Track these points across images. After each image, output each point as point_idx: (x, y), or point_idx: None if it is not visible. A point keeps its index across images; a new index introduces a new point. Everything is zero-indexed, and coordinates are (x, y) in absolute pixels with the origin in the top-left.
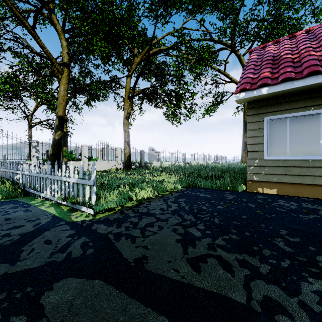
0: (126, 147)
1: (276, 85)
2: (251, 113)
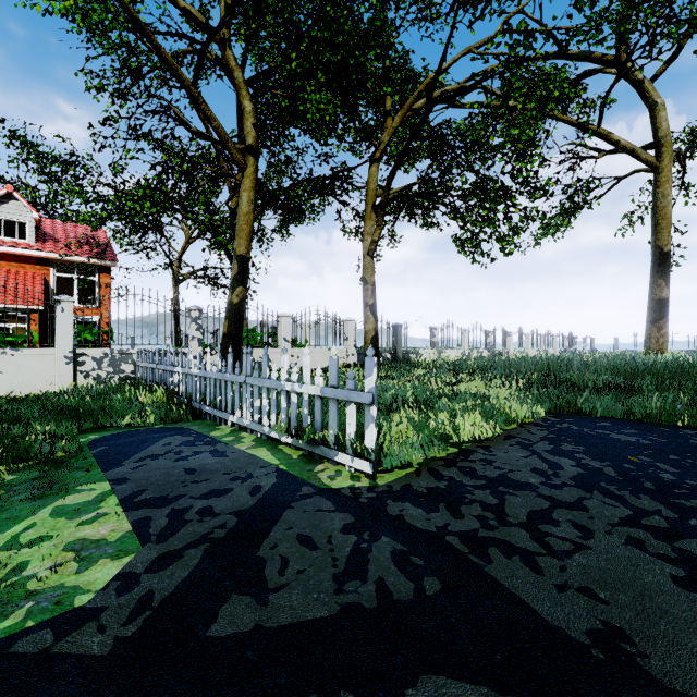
0: (368, 318)
1: None
2: None
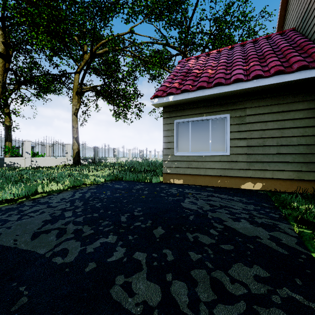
0: (74, 143)
1: (178, 94)
2: (166, 116)
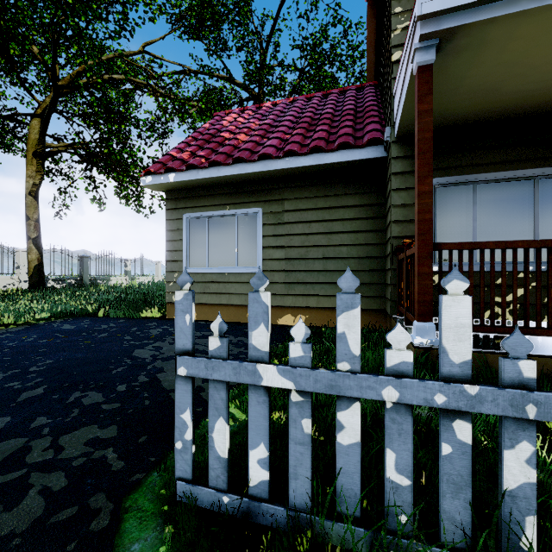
0: (31, 249)
1: (183, 172)
2: (171, 206)
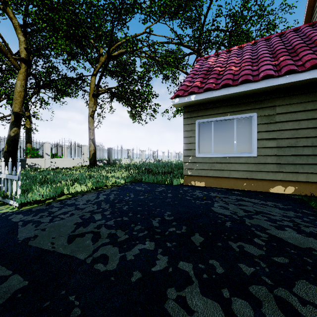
0: (91, 145)
1: (201, 93)
2: (186, 116)
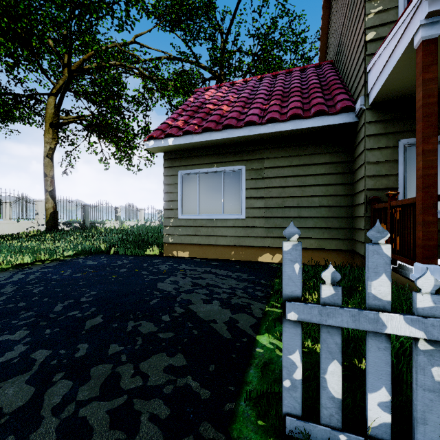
0: (48, 200)
1: (180, 137)
2: (167, 165)
